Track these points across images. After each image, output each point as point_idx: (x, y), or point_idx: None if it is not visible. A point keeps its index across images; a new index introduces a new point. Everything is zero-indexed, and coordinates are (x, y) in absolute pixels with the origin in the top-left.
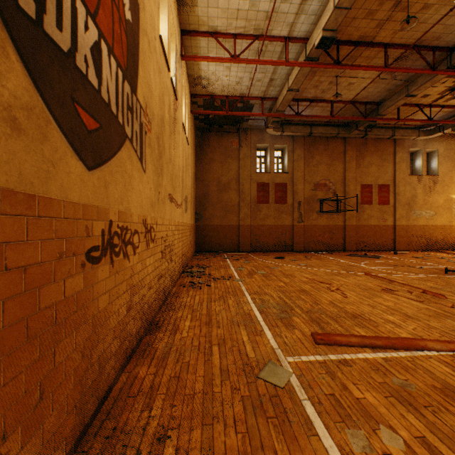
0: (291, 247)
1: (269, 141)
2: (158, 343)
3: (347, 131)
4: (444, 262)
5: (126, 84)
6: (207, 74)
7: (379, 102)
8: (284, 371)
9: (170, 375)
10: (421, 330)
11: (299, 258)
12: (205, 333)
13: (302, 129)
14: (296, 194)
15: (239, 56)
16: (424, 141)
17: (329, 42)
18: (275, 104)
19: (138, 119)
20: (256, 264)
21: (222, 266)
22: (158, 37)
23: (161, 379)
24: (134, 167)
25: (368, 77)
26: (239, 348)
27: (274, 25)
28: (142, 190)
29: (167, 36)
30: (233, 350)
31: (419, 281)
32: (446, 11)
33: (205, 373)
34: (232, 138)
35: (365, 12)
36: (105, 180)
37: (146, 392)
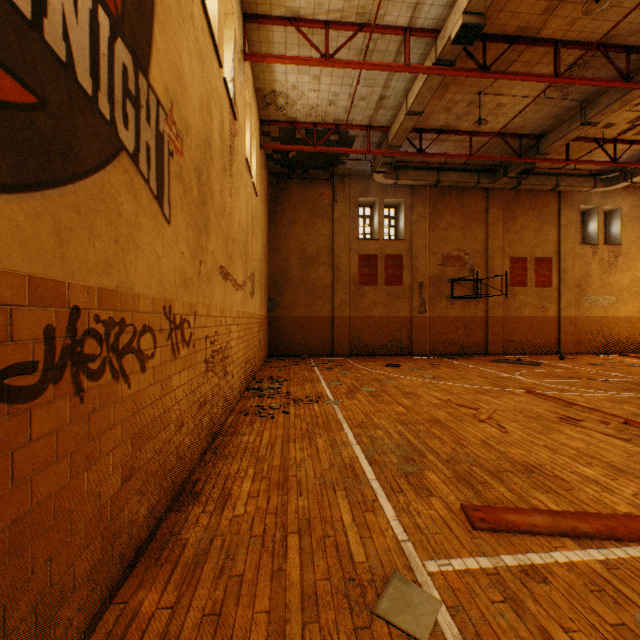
0: (410, 349)
1: (377, 194)
2: (190, 531)
3: (491, 179)
4: (638, 372)
5: (120, 45)
6: (284, 87)
7: (541, 134)
8: (423, 598)
9: (202, 609)
10: None
11: (422, 366)
12: (276, 507)
13: (425, 176)
14: (416, 271)
15: (333, 56)
16: (601, 194)
17: (473, 33)
18: (387, 136)
19: (153, 124)
20: (358, 375)
21: (307, 380)
22: (199, 0)
23: (183, 623)
24: (141, 209)
25: (526, 95)
26: (336, 541)
27: (388, 7)
28: (162, 253)
29: (217, 10)
30: (326, 546)
31: (612, 404)
32: None
33: (271, 604)
34: (322, 189)
35: None
36: (57, 223)
37: None
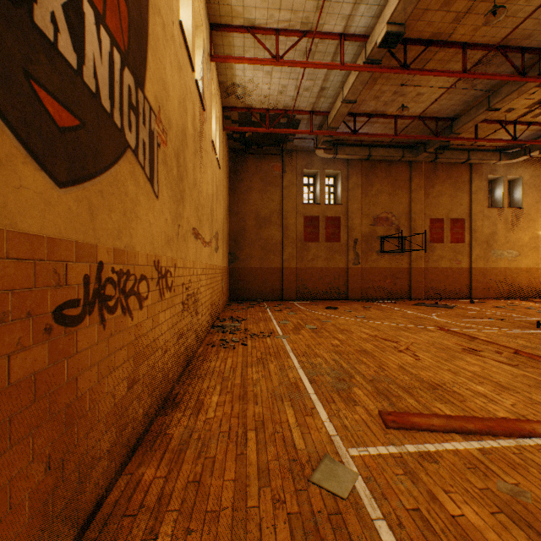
0: (346, 295)
1: (319, 166)
2: (175, 428)
3: (413, 154)
4: (533, 313)
5: (126, 72)
6: (243, 81)
7: (454, 117)
8: (346, 471)
9: (187, 478)
10: (522, 406)
11: (356, 308)
12: (238, 413)
13: (359, 151)
14: (351, 230)
15: (282, 57)
16: (505, 166)
17: (395, 39)
18: (326, 119)
19: (147, 125)
20: (303, 315)
21: (261, 319)
22: (178, 23)
23: (173, 486)
24: (139, 189)
25: (441, 86)
26: (283, 435)
27: (327, 18)
28: (153, 221)
29: (190, 26)
30: (275, 439)
31: (508, 338)
32: (540, 1)
33: (236, 475)
34: (273, 162)
35: (439, 2)
36: (90, 204)
37: (152, 508)
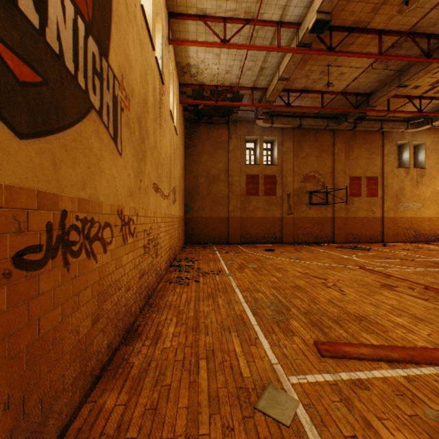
0: (281, 239)
1: (259, 133)
2: (135, 357)
3: (336, 124)
4: (436, 255)
5: (91, 41)
6: (196, 62)
7: (370, 93)
8: (287, 399)
9: (145, 405)
10: (437, 336)
11: (289, 250)
12: (192, 342)
13: (292, 121)
14: (285, 186)
15: (229, 41)
16: (411, 133)
17: (323, 25)
18: (265, 94)
19: (111, 91)
20: (246, 256)
21: (211, 260)
22: (140, 6)
23: (132, 414)
24: (103, 146)
25: (360, 67)
26: (231, 364)
27: (266, 8)
28: (117, 175)
29: (151, 11)
30: (224, 367)
31: (417, 276)
32: None
33: (189, 403)
34: (221, 130)
35: None
36: (53, 157)
37: (111, 436)
